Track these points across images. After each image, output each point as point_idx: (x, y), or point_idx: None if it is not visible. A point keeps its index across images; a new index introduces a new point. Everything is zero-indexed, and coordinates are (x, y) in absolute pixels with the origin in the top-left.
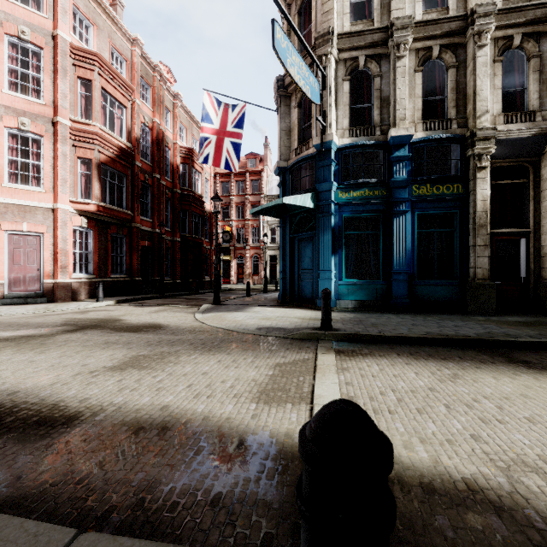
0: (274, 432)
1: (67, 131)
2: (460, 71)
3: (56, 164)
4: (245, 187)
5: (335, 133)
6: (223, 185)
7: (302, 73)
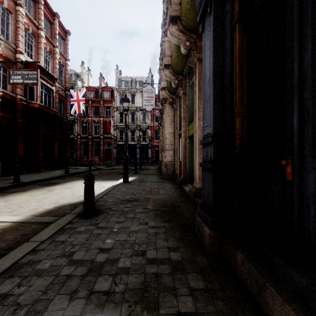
0: None
1: None
2: None
3: None
4: None
5: None
6: None
7: None
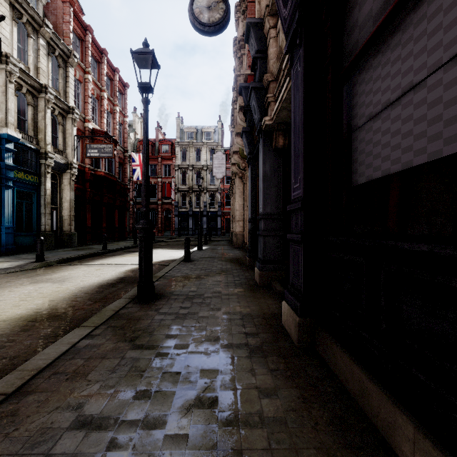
0: None
1: None
2: (35, 111)
3: None
4: None
5: None
6: None
7: None
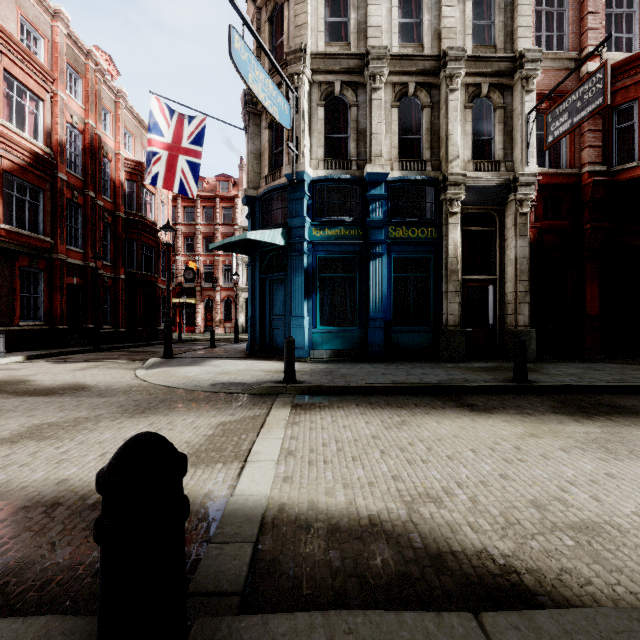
0: (193, 495)
1: None
2: (434, 112)
3: None
4: (215, 215)
5: (309, 163)
6: (186, 210)
7: (268, 92)
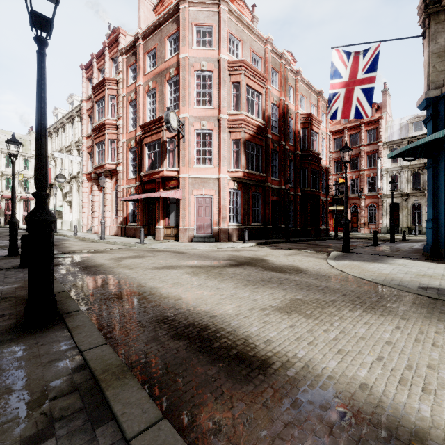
0: None
1: (226, 122)
2: None
3: (220, 147)
4: (360, 139)
5: None
6: (336, 141)
7: None
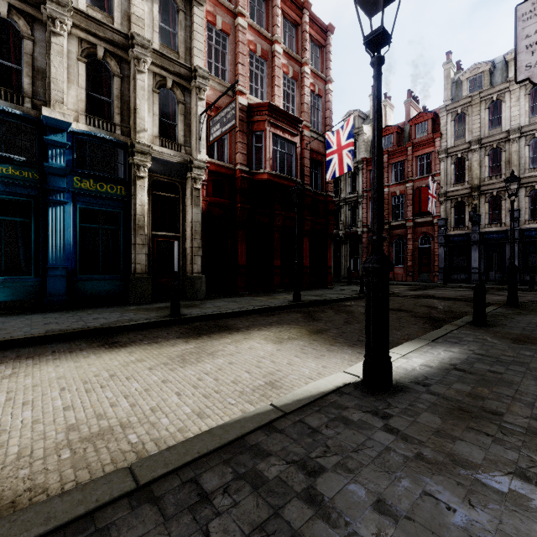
0: None
1: None
2: (125, 84)
3: None
4: None
5: None
6: None
7: None
